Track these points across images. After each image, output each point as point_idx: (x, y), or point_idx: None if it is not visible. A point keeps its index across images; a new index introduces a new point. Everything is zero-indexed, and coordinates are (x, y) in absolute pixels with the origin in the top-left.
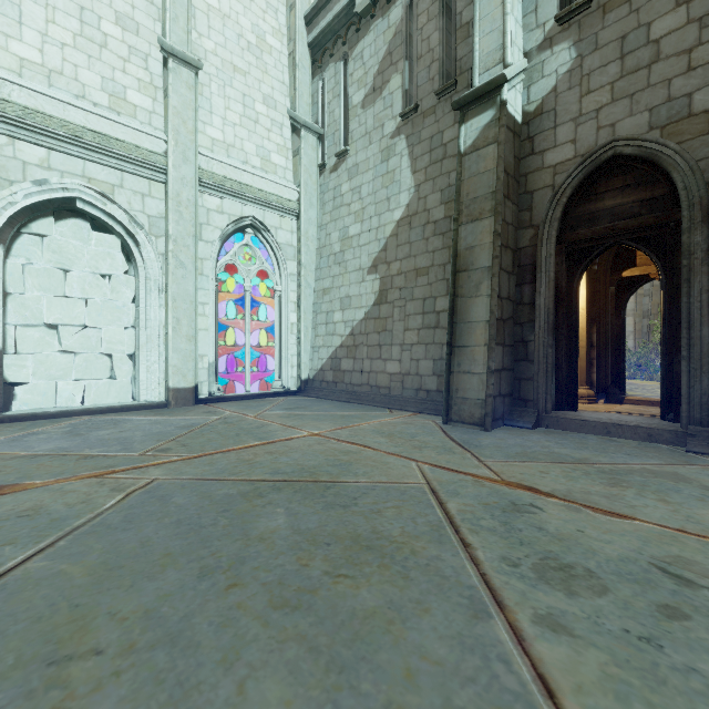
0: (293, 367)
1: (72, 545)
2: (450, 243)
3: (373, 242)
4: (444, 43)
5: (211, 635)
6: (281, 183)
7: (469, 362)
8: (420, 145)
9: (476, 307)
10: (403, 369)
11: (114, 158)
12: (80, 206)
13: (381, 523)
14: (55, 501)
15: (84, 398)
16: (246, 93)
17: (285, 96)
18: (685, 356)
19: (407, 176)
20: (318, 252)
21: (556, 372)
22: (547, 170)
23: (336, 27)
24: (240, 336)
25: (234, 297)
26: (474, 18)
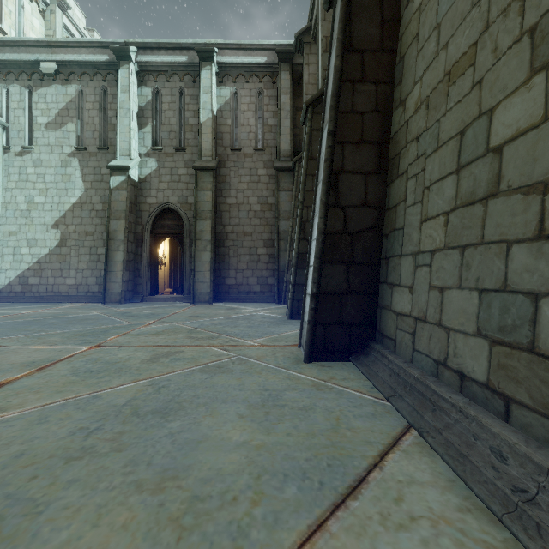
0: None
1: None
2: (105, 223)
3: (56, 210)
4: (102, 125)
5: (59, 326)
6: None
7: (114, 278)
8: (88, 169)
9: (118, 255)
10: (78, 282)
11: None
12: None
13: (88, 318)
14: None
15: None
16: None
17: None
18: (185, 275)
19: (79, 181)
20: (4, 205)
21: (151, 281)
22: (148, 204)
23: (22, 65)
24: None
25: None
26: (117, 130)
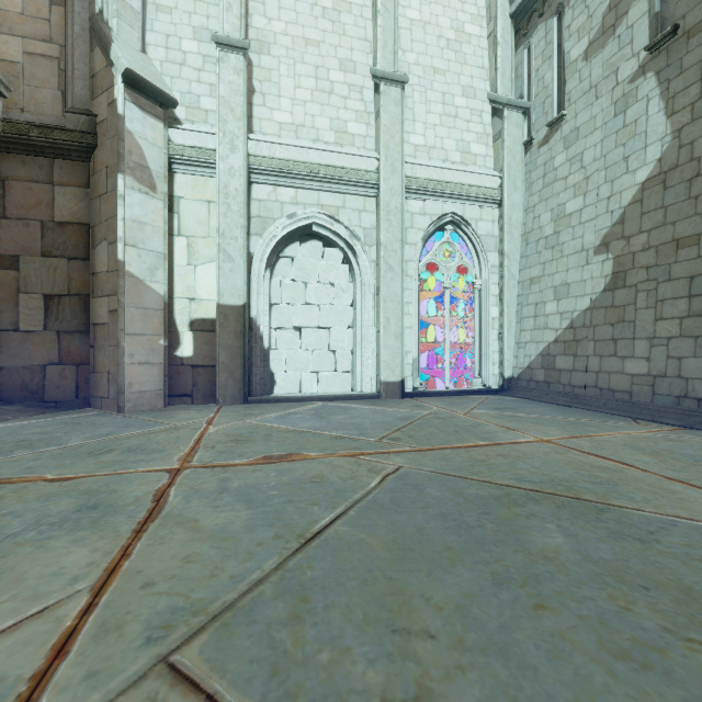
0: (493, 364)
1: (360, 517)
2: None
3: (602, 215)
4: None
5: (544, 662)
6: (482, 172)
7: None
8: (681, 77)
9: None
10: (654, 369)
11: (339, 185)
12: (315, 230)
13: None
14: (331, 473)
15: (318, 386)
16: (445, 91)
17: (484, 81)
18: None
19: (657, 123)
20: (523, 238)
21: None
22: None
23: None
24: (439, 332)
25: (433, 295)
26: None
